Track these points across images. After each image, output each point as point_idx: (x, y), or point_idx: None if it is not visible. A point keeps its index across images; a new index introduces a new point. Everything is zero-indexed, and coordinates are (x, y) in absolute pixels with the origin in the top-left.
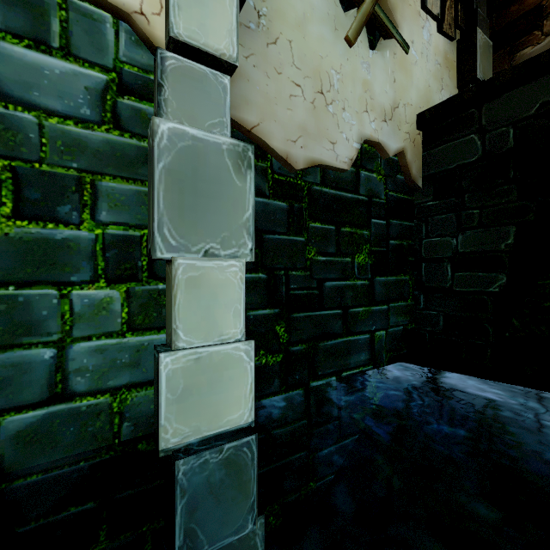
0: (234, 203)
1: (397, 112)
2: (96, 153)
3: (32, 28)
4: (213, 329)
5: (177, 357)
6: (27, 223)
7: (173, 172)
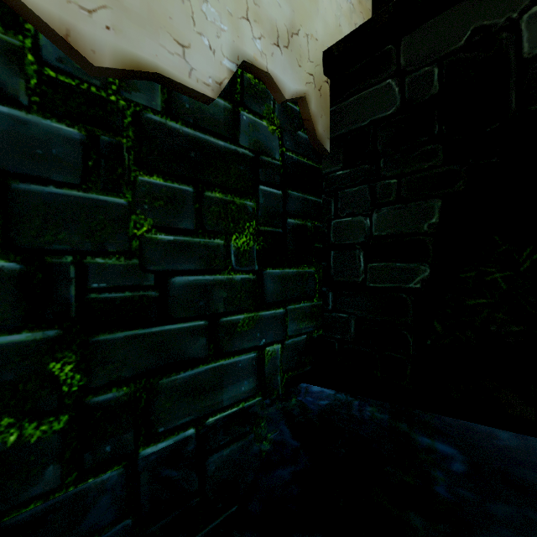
0: None
1: (296, 40)
2: None
3: None
4: None
5: None
6: None
7: None
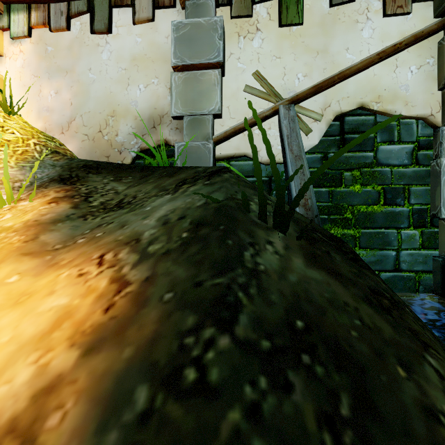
0: None
1: None
2: (409, 177)
3: (388, 138)
4: None
5: None
6: (387, 206)
7: None
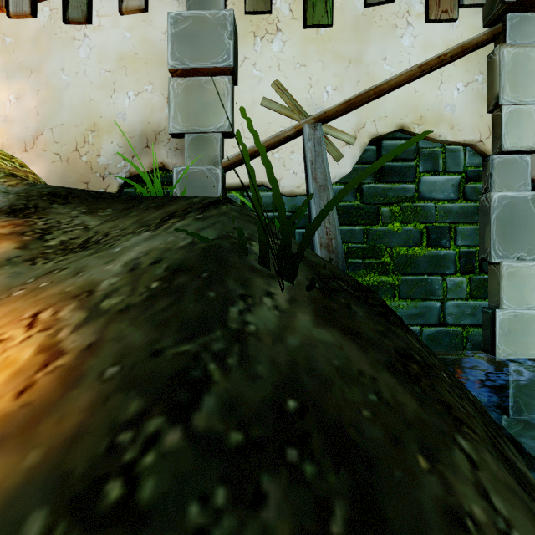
0: (534, 229)
1: None
2: (456, 214)
3: (432, 167)
4: (522, 301)
5: (504, 313)
6: (431, 249)
7: (499, 218)
